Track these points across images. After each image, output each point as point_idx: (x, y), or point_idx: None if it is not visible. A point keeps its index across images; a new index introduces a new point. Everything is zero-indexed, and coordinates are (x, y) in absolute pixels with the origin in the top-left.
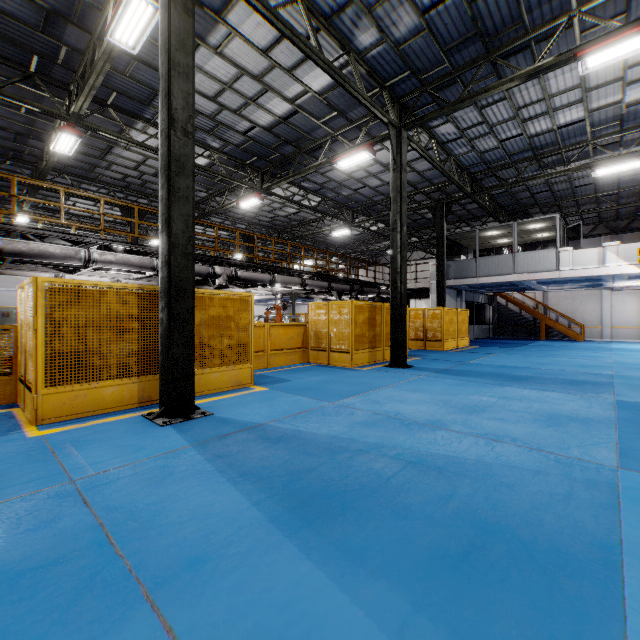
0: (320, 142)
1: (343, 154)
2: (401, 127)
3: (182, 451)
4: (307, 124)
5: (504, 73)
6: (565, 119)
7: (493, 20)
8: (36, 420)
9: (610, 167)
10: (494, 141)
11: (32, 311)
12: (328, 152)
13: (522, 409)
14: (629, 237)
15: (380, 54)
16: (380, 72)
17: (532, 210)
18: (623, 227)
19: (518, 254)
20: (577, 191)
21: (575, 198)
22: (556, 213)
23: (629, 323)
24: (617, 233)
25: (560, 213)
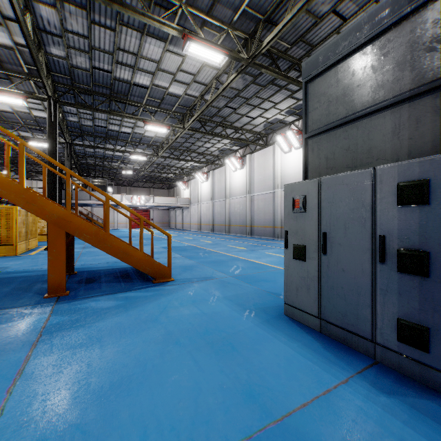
0: (12, 123)
1: (33, 139)
2: (70, 143)
3: (85, 249)
4: (12, 116)
5: (107, 141)
6: (117, 154)
7: (111, 134)
8: (16, 254)
9: (127, 172)
10: (93, 150)
11: (7, 217)
12: (8, 125)
13: (127, 240)
14: (123, 188)
15: (73, 123)
16: (69, 124)
17: (92, 170)
18: (122, 184)
19: (92, 192)
20: (111, 169)
21: (110, 171)
22: (100, 173)
23: (123, 221)
24: (120, 186)
25: (102, 174)
